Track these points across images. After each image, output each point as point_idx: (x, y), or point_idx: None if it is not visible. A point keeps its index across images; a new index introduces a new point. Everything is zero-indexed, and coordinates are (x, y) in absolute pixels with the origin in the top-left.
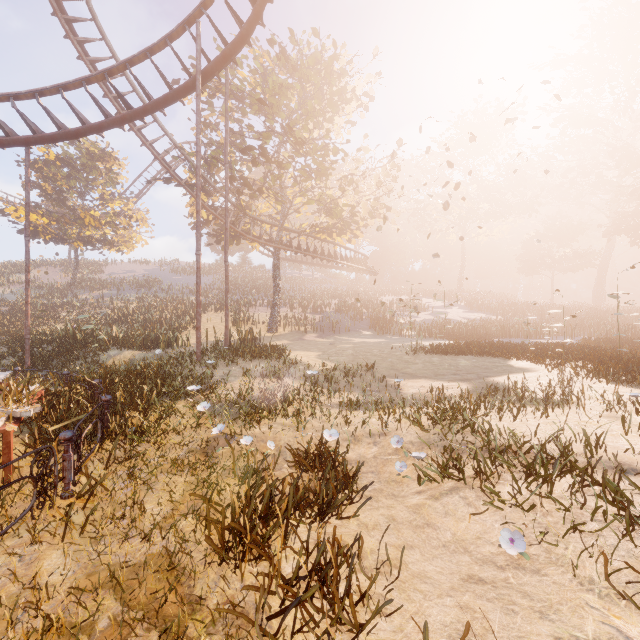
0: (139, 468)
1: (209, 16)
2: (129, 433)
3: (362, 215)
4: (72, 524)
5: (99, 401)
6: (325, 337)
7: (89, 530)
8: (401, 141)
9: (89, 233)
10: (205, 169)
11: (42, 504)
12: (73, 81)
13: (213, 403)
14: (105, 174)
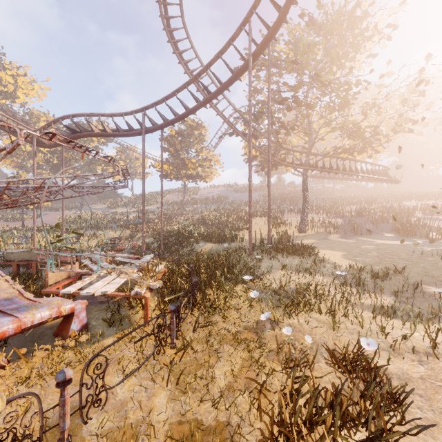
0: (212, 334)
1: (257, 13)
2: (207, 306)
3: (384, 132)
4: (172, 374)
5: (192, 279)
6: (347, 238)
7: (182, 380)
8: (430, 55)
9: (190, 172)
10: (254, 121)
11: (159, 351)
12: (181, 86)
13: (260, 290)
14: (198, 137)
